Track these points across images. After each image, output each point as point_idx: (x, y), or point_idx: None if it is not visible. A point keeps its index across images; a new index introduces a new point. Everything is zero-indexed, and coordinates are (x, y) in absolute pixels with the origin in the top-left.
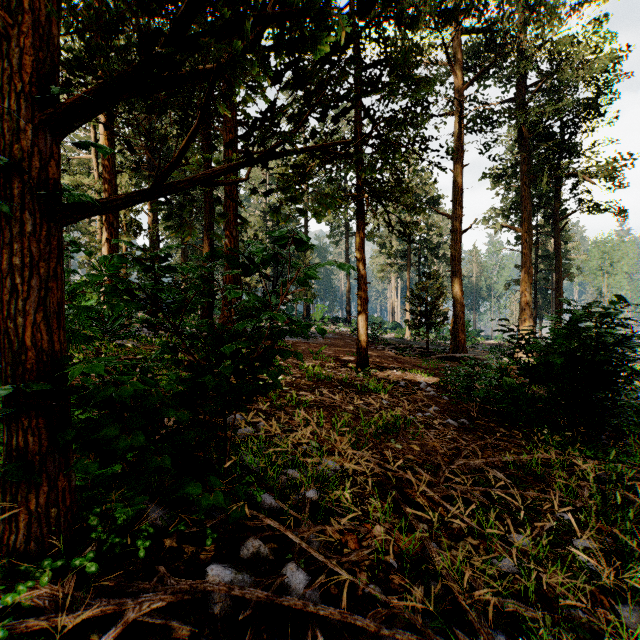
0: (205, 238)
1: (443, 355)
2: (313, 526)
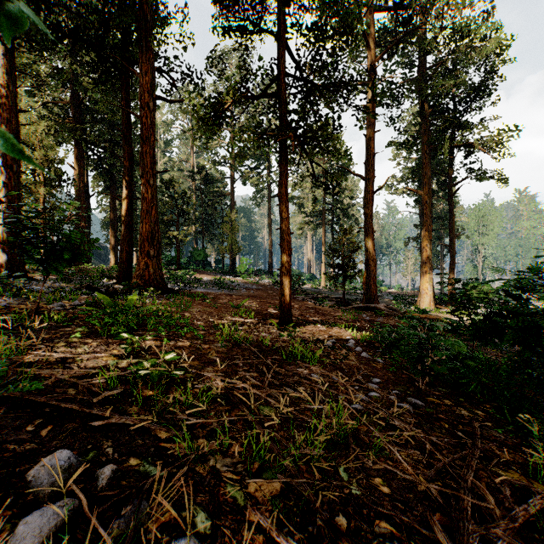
0: (124, 188)
1: (359, 305)
2: None
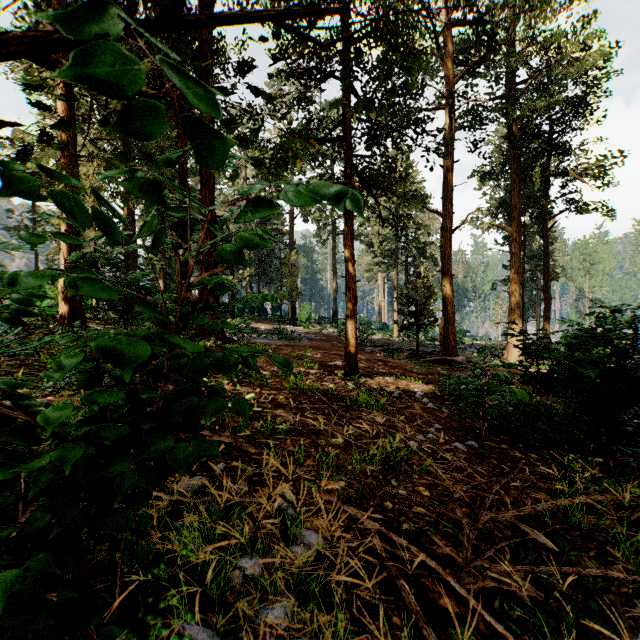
0: None
1: (434, 358)
2: None
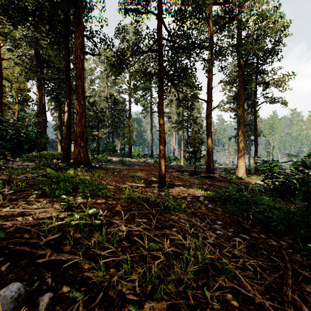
0: (65, 106)
1: (204, 175)
2: None
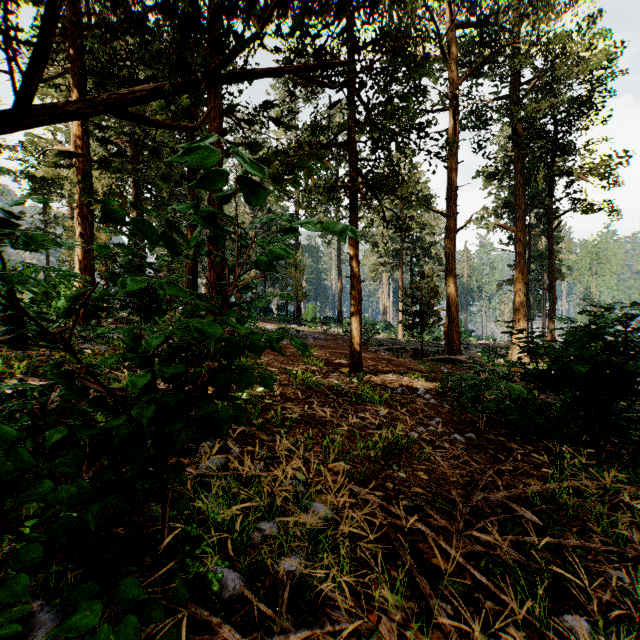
0: (189, 234)
1: (438, 357)
2: (293, 631)
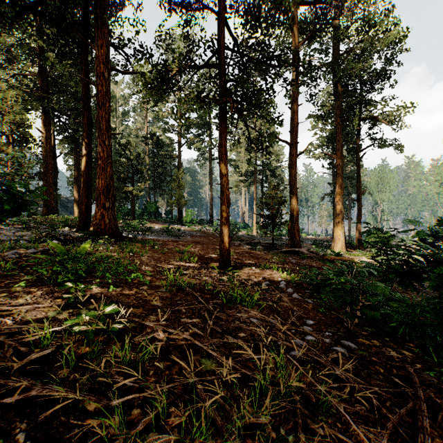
0: (83, 148)
1: (286, 249)
2: None
